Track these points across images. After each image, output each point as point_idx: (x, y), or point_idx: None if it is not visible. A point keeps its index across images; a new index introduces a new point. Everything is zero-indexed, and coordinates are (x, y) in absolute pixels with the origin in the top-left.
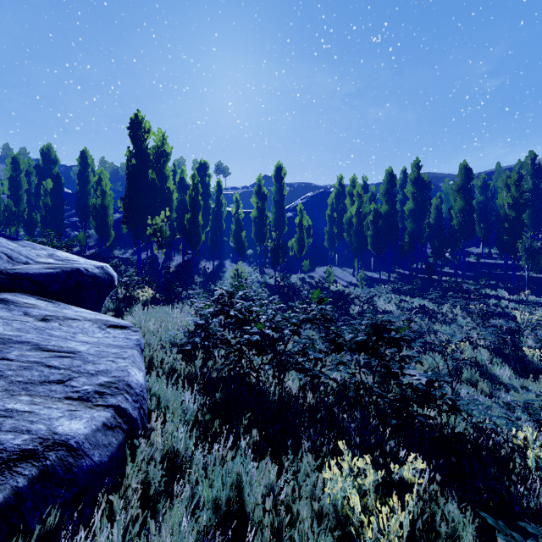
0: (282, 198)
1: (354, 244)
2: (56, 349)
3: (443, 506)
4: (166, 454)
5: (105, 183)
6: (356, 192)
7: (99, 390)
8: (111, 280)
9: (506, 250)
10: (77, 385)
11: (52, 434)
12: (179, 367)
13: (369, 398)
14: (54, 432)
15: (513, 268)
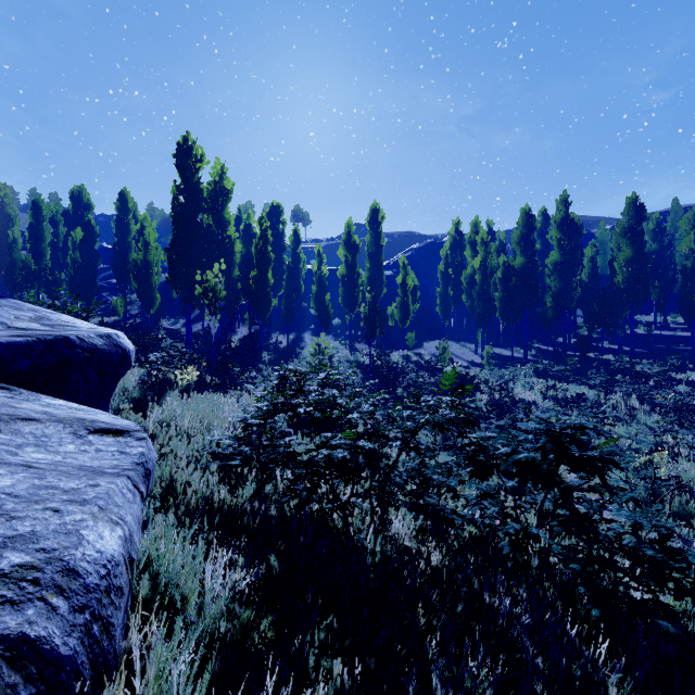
0: (379, 250)
1: (477, 310)
2: None
3: None
4: None
5: (148, 232)
6: (479, 239)
7: None
8: (122, 356)
9: None
10: None
11: None
12: (215, 496)
13: (541, 561)
14: None
15: None
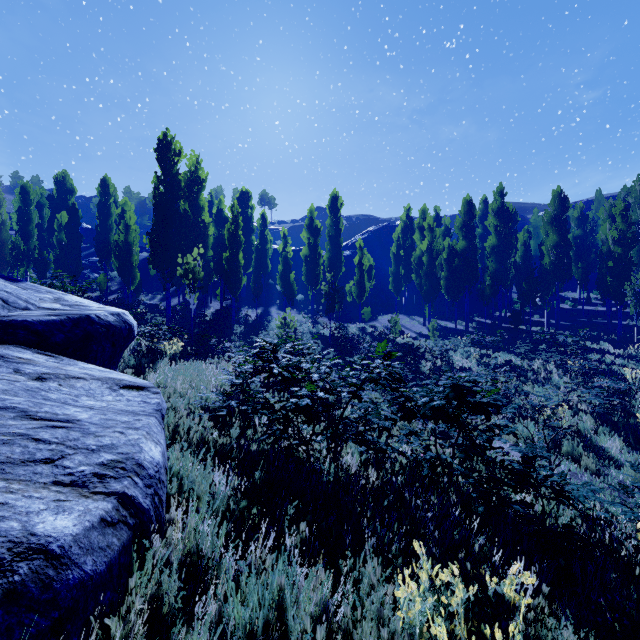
0: (338, 233)
1: (424, 287)
2: (48, 417)
3: (551, 626)
4: (187, 555)
5: (129, 216)
6: (426, 225)
7: (99, 472)
8: (129, 330)
9: (611, 294)
10: (71, 465)
11: (28, 535)
12: (210, 437)
13: (449, 478)
14: (31, 532)
15: (619, 315)
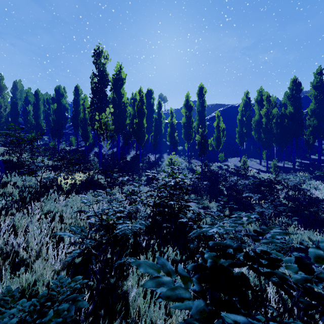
0: (203, 109)
1: (264, 139)
2: None
3: None
4: None
5: (86, 103)
6: (265, 98)
7: None
8: None
9: None
10: None
11: None
12: None
13: None
14: None
15: None
